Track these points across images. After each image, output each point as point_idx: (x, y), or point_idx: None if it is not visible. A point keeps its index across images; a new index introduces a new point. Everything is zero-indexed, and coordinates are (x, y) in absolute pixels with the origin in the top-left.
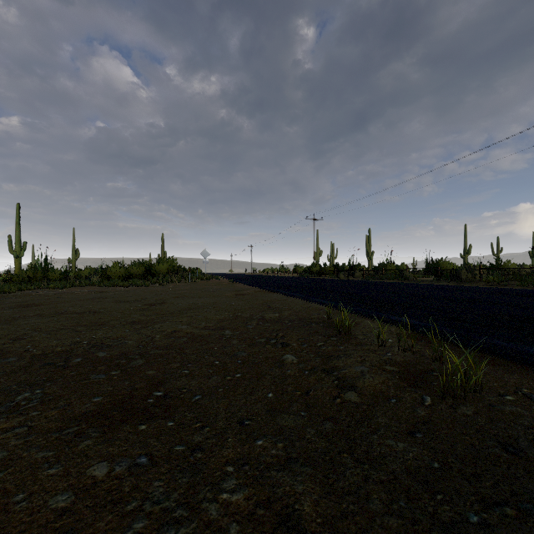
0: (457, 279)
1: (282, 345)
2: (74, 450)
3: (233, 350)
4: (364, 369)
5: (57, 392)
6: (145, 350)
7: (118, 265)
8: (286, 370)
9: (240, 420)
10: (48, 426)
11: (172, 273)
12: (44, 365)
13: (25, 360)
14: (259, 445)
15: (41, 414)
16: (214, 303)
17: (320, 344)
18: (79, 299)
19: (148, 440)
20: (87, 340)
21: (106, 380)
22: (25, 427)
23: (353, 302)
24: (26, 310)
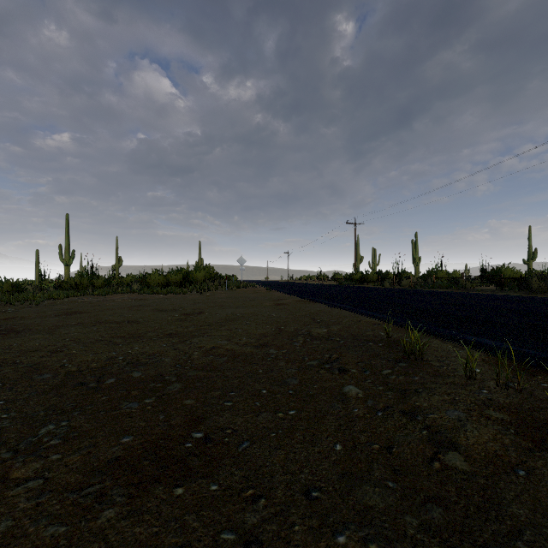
0: (526, 288)
1: (339, 371)
2: (92, 527)
3: (281, 374)
4: (460, 414)
5: (83, 426)
6: (182, 370)
7: (157, 273)
8: (352, 408)
9: (305, 490)
10: (67, 480)
11: (209, 280)
12: (76, 385)
13: (59, 377)
14: (342, 546)
15: (61, 458)
16: (253, 314)
17: (387, 371)
18: (120, 306)
19: (186, 516)
20: (122, 355)
21: (138, 411)
22: (40, 478)
23: (411, 316)
24: (69, 318)
